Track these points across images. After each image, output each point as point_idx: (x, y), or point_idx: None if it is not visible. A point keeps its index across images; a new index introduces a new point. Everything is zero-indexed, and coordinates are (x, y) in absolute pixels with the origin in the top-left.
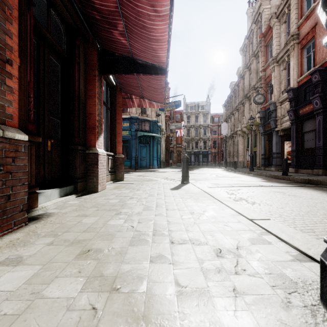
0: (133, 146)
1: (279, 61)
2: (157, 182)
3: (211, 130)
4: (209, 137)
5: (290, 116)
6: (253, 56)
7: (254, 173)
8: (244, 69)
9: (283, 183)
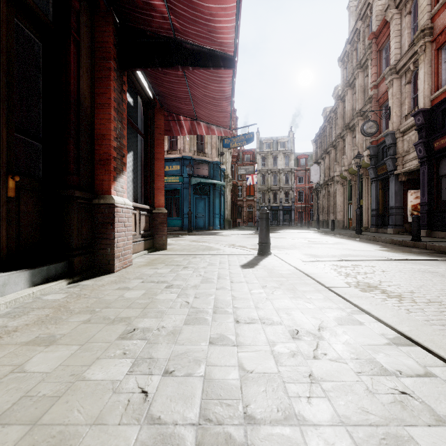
0: (185, 198)
1: (400, 70)
2: (219, 252)
3: (295, 176)
4: (292, 186)
5: (419, 151)
6: (358, 67)
7: (363, 237)
8: (345, 87)
9: (422, 255)
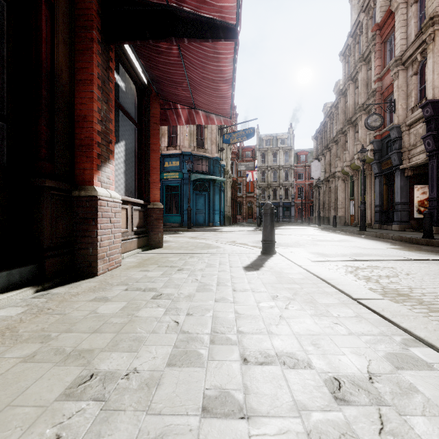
0: (184, 194)
1: (407, 61)
2: (219, 250)
3: (295, 173)
4: (292, 182)
5: (427, 144)
6: (361, 60)
7: (369, 234)
8: (347, 81)
9: None
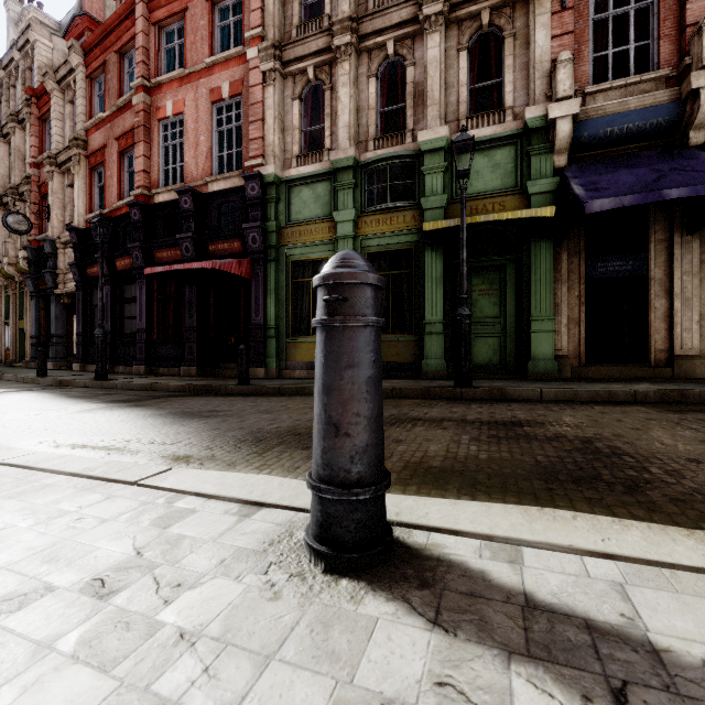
0: None
1: (62, 166)
2: None
3: None
4: None
5: (75, 274)
6: (15, 120)
7: None
8: None
9: (7, 389)
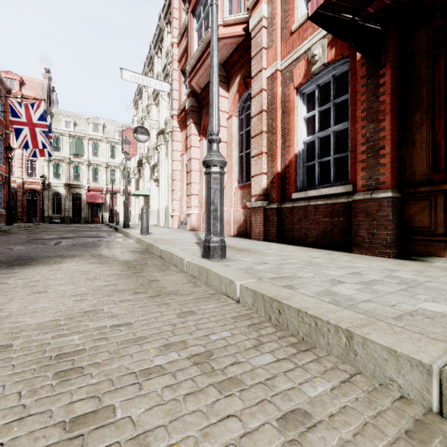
0: None
1: None
2: None
3: None
4: None
5: None
6: None
7: None
8: None
9: None
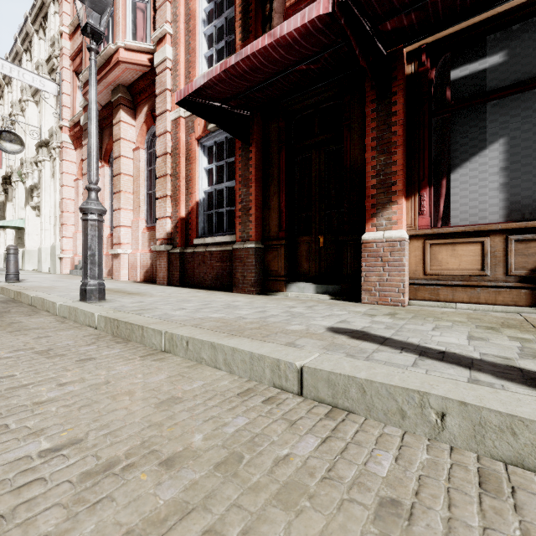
0: None
1: None
2: None
3: None
4: None
5: None
6: None
7: None
8: None
9: None
